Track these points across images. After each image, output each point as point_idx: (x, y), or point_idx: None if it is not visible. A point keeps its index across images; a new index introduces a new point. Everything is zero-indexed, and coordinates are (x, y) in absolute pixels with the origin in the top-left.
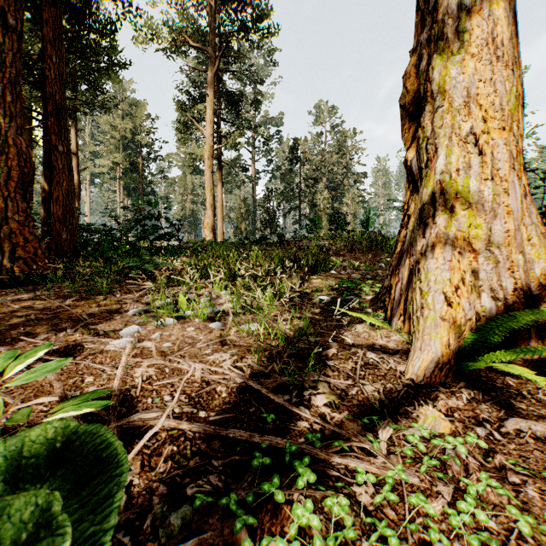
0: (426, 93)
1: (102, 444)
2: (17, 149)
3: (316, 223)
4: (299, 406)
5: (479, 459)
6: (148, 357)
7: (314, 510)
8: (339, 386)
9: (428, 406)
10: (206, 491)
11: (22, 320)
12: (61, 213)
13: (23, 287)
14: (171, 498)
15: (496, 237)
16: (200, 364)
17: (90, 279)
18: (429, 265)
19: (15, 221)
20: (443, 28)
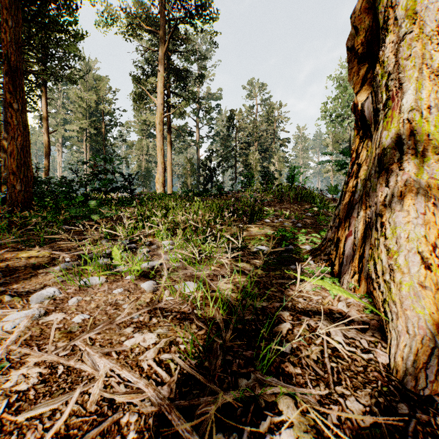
0: (386, 22)
1: None
2: None
3: (249, 178)
4: None
5: None
6: (45, 342)
7: None
8: (309, 404)
9: None
10: None
11: None
12: (16, 166)
13: None
14: None
15: None
16: (109, 362)
17: (34, 229)
18: (397, 219)
19: None
20: None
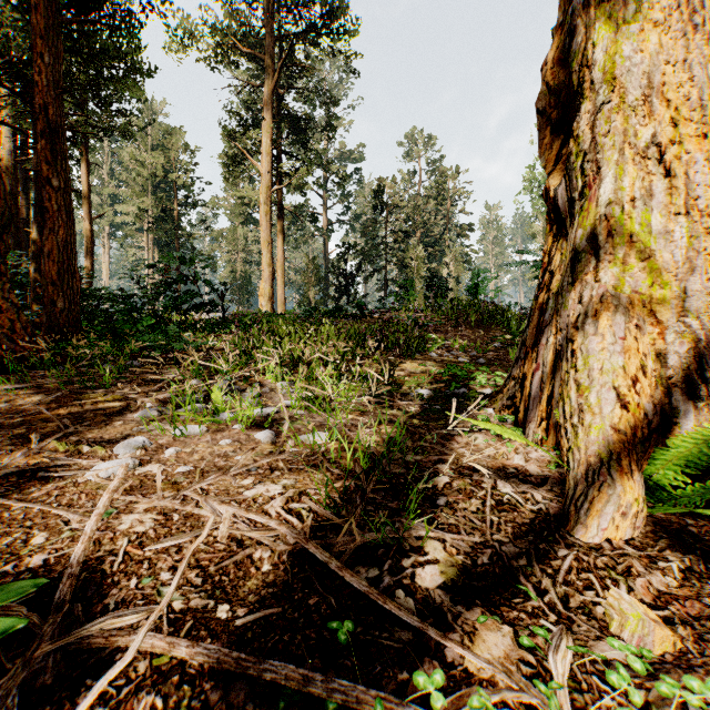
0: (582, 84)
1: None
2: None
3: (407, 288)
4: (395, 592)
5: None
6: (149, 492)
7: None
8: (460, 548)
9: (619, 590)
10: None
11: None
12: (56, 273)
13: None
14: None
15: (694, 302)
16: (231, 508)
17: (91, 364)
18: (590, 345)
19: None
20: None
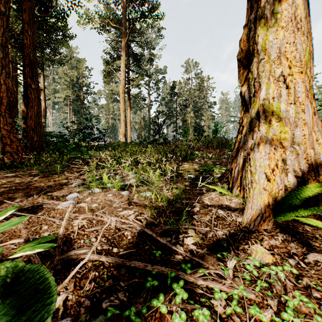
0: (253, 51)
1: (41, 279)
2: (6, 86)
3: (186, 131)
4: (176, 245)
5: (293, 281)
6: (82, 213)
7: (186, 318)
8: (201, 232)
9: (257, 245)
10: (116, 304)
11: (7, 189)
12: (33, 125)
13: (10, 169)
14: (92, 309)
15: (297, 139)
16: (115, 218)
17: (50, 164)
18: (256, 156)
19: (5, 129)
20: (264, 11)
